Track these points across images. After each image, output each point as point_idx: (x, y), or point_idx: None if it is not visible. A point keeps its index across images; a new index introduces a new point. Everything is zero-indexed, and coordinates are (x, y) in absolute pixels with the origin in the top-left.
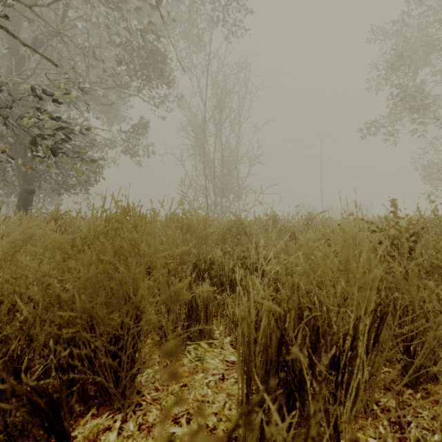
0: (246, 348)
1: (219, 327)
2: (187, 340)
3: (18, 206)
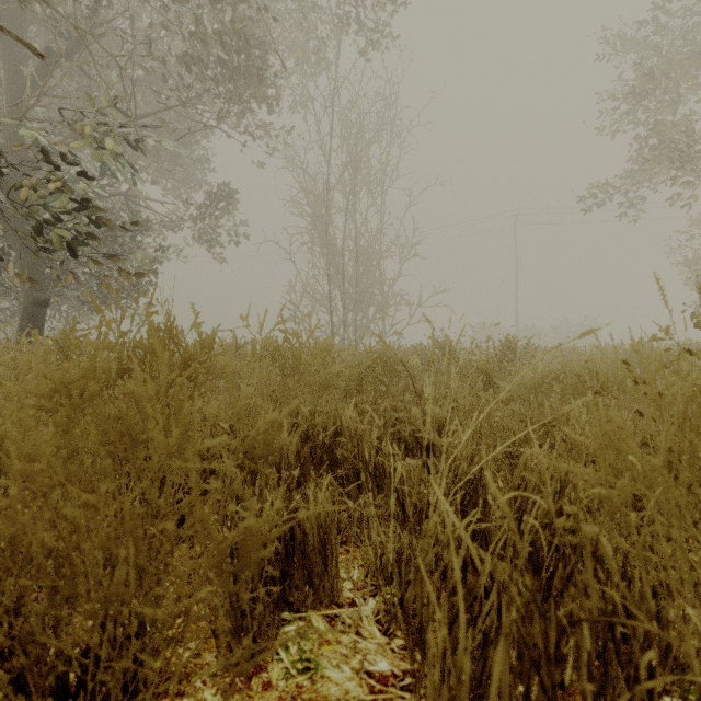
0: (413, 640)
1: (352, 571)
2: (283, 608)
3: (21, 326)
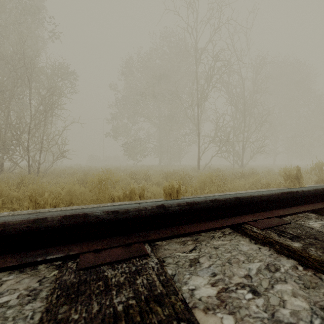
0: None
1: None
2: None
3: None
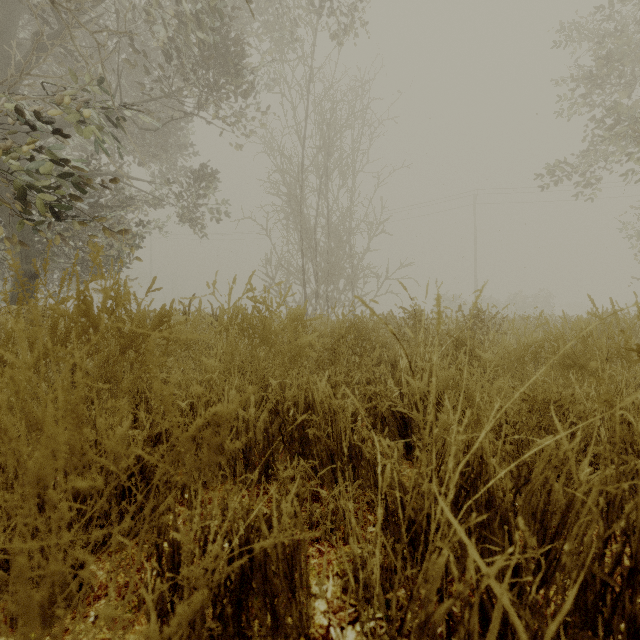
0: None
1: (326, 582)
2: None
3: (12, 297)
